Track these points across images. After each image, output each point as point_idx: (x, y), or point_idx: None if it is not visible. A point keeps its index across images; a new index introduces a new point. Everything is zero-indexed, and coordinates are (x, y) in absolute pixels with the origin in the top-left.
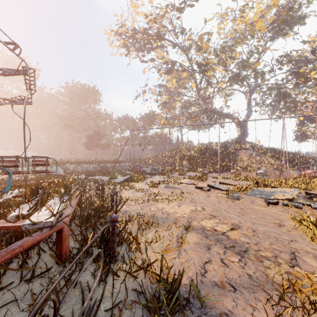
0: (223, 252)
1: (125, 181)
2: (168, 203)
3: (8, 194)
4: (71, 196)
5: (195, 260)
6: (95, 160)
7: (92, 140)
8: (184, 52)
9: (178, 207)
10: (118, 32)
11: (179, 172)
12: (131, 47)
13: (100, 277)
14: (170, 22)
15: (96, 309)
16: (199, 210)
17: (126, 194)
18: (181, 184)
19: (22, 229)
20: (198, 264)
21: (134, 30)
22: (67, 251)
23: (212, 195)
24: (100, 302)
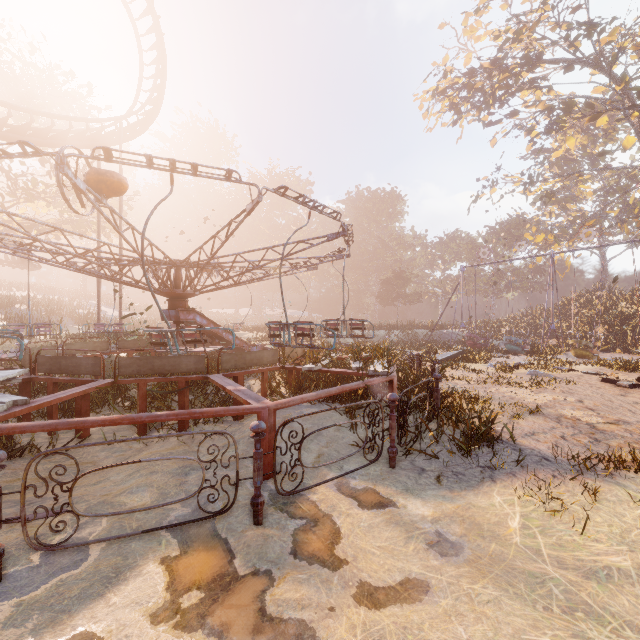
0: (571, 434)
1: (451, 359)
2: (517, 389)
3: (332, 355)
4: (393, 358)
5: (525, 429)
6: (397, 324)
7: (391, 288)
8: (598, 69)
9: (531, 394)
10: (437, 89)
11: (575, 350)
12: (463, 104)
13: (427, 412)
14: (553, 27)
15: (426, 427)
16: (570, 401)
17: (451, 373)
18: (569, 373)
19: (368, 374)
20: (527, 431)
21: (470, 72)
22: (396, 401)
23: (634, 395)
24: (429, 422)
